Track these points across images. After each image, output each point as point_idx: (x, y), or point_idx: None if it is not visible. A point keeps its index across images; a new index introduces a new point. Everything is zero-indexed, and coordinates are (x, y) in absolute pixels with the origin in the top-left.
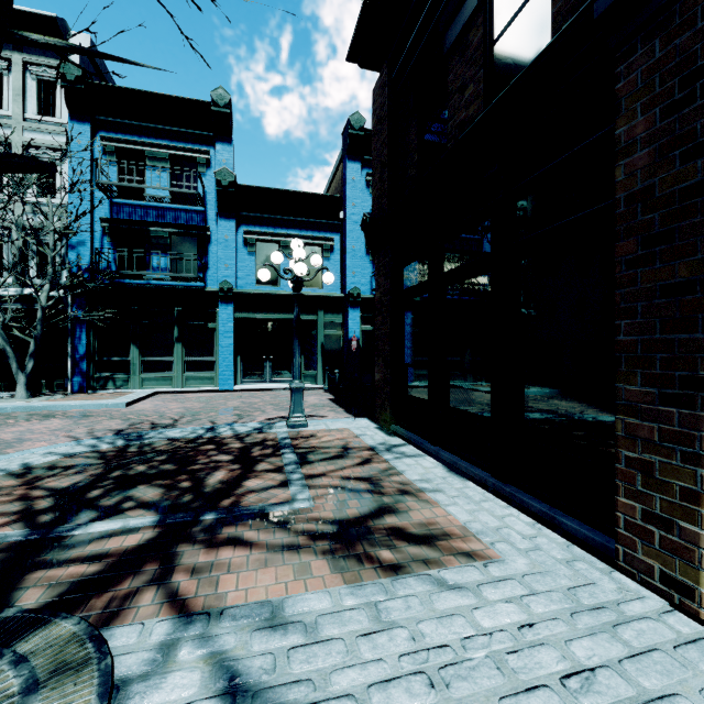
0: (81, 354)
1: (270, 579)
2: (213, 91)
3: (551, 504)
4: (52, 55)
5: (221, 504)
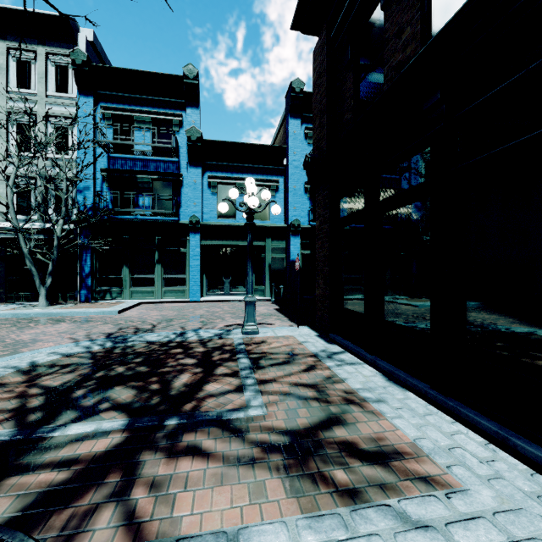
0: (87, 273)
1: (225, 499)
2: (185, 67)
3: (501, 423)
4: (66, 46)
5: (184, 408)
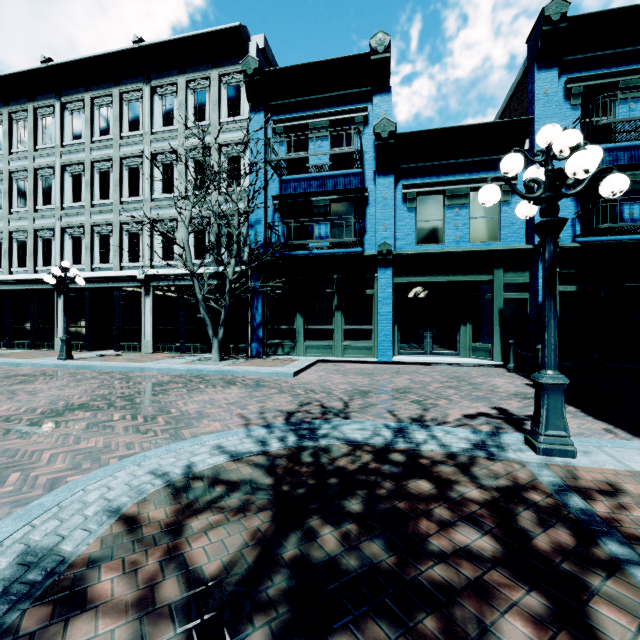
0: (258, 322)
1: None
2: (372, 38)
3: None
4: (237, 62)
5: None
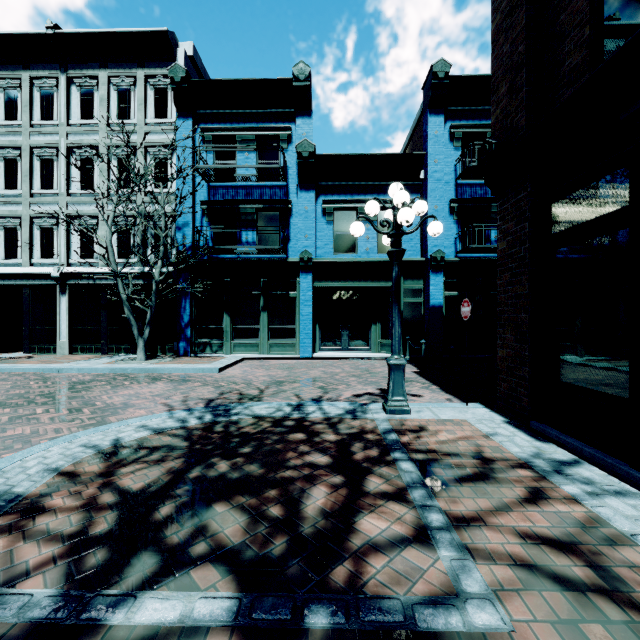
0: (186, 322)
1: None
2: (295, 67)
3: None
4: (165, 66)
5: (332, 576)
